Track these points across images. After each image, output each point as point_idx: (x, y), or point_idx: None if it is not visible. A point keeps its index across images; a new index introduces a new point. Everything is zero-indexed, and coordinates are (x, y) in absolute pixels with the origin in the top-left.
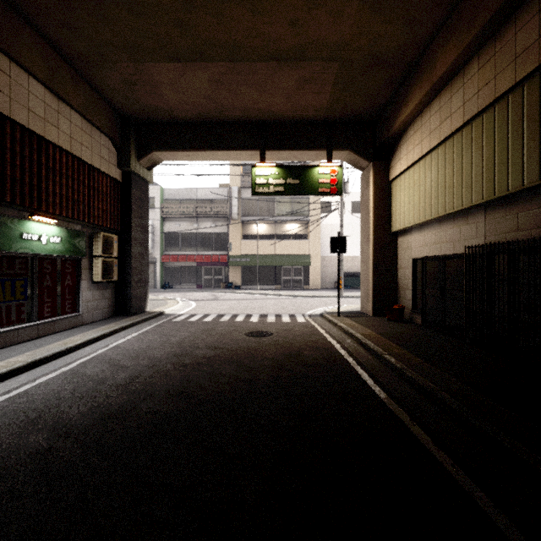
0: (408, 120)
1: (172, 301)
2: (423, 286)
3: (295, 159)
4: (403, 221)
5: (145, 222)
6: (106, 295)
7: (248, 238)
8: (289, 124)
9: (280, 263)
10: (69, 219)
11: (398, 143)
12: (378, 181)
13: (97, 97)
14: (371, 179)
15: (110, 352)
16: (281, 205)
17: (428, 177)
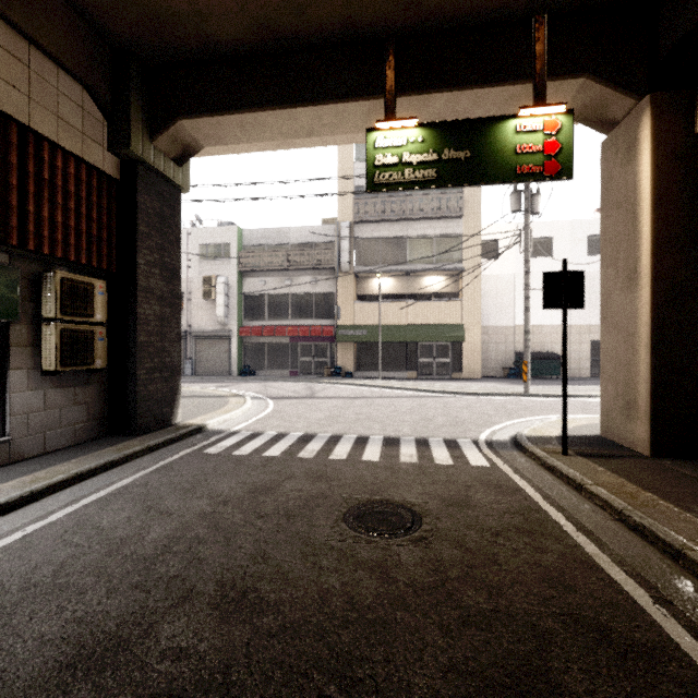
0: None
1: (238, 399)
2: None
3: (457, 118)
4: None
5: (173, 261)
6: (86, 396)
7: (365, 300)
8: (447, 34)
9: (415, 337)
10: None
11: None
12: (665, 137)
13: None
14: (646, 135)
15: None
16: (416, 247)
17: None
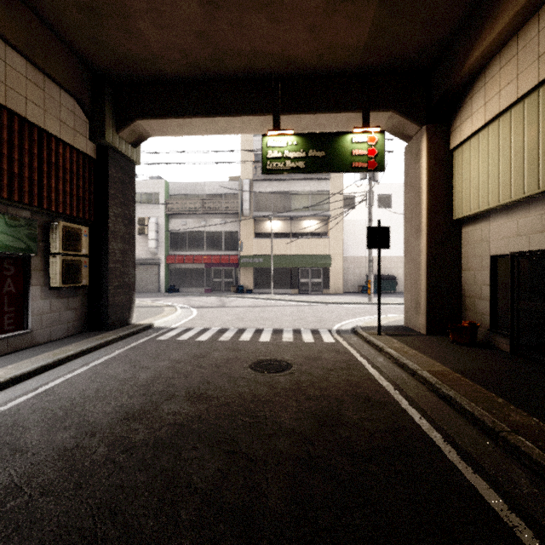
0: (492, 49)
1: (171, 308)
2: (515, 295)
3: (319, 128)
4: (476, 203)
5: (130, 212)
6: (74, 304)
7: (261, 237)
8: (312, 78)
9: (296, 264)
10: (5, 200)
11: (467, 92)
12: (434, 150)
13: (52, 38)
14: (424, 148)
15: (27, 406)
16: (297, 200)
17: (532, 129)
